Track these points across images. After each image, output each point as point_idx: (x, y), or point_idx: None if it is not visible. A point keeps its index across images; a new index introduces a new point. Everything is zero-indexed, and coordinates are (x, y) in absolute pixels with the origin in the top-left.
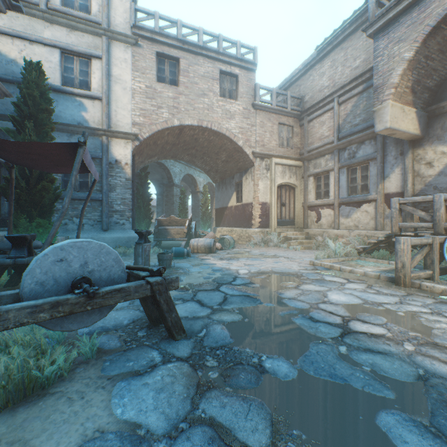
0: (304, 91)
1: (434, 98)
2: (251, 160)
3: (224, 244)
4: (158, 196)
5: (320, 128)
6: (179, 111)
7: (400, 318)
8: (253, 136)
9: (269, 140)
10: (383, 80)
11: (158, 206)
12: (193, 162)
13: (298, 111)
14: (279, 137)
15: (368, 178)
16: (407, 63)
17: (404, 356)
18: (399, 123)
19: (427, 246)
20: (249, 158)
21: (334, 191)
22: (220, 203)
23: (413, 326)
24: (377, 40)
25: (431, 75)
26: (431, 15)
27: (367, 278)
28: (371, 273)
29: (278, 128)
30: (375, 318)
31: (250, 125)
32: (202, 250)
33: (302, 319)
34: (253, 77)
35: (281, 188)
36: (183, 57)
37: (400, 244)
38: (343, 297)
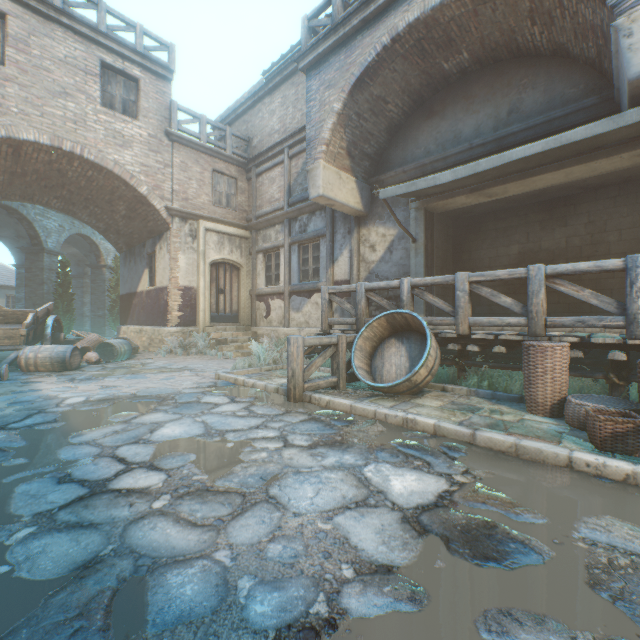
0: (252, 131)
1: (376, 169)
2: (166, 220)
3: (114, 353)
4: (21, 270)
5: (271, 186)
6: (6, 111)
7: (218, 453)
8: (168, 182)
9: (197, 193)
10: (316, 133)
11: (21, 287)
12: (74, 212)
13: (245, 158)
14: (215, 190)
15: (320, 260)
16: (337, 117)
17: (123, 524)
18: (336, 192)
19: (333, 347)
20: (162, 217)
21: (284, 275)
22: (127, 286)
23: (219, 463)
24: (311, 78)
25: (368, 140)
26: (356, 62)
27: (265, 393)
28: (271, 386)
29: (213, 178)
30: (181, 459)
31: (162, 164)
32: (46, 366)
33: (41, 482)
34: (169, 89)
35: (219, 267)
36: (15, 14)
37: (291, 346)
38: (182, 428)
